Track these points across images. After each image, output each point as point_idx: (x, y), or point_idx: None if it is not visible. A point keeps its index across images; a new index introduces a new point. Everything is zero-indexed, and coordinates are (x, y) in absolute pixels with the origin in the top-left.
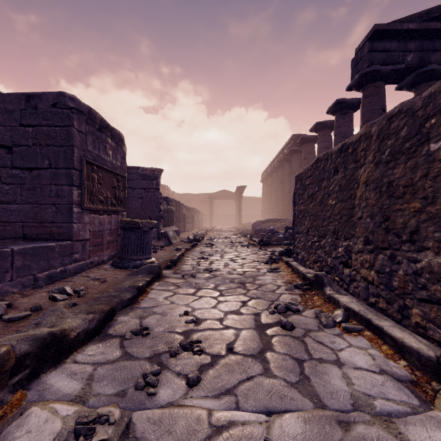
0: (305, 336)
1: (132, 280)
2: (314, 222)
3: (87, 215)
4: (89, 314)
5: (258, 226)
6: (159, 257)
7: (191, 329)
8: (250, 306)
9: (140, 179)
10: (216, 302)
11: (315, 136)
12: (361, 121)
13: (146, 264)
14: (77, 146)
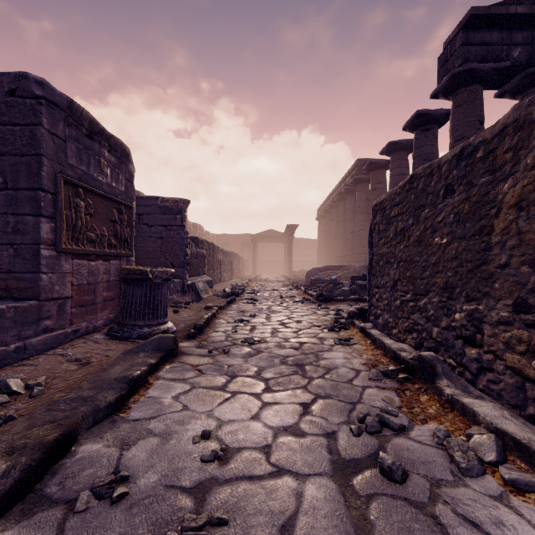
0: (434, 500)
1: (127, 363)
2: (406, 272)
3: (68, 261)
4: (2, 461)
5: (314, 275)
6: (181, 319)
7: (212, 475)
8: (316, 415)
9: (159, 213)
10: (259, 405)
11: (387, 160)
12: (451, 138)
13: (155, 333)
14: (48, 156)
